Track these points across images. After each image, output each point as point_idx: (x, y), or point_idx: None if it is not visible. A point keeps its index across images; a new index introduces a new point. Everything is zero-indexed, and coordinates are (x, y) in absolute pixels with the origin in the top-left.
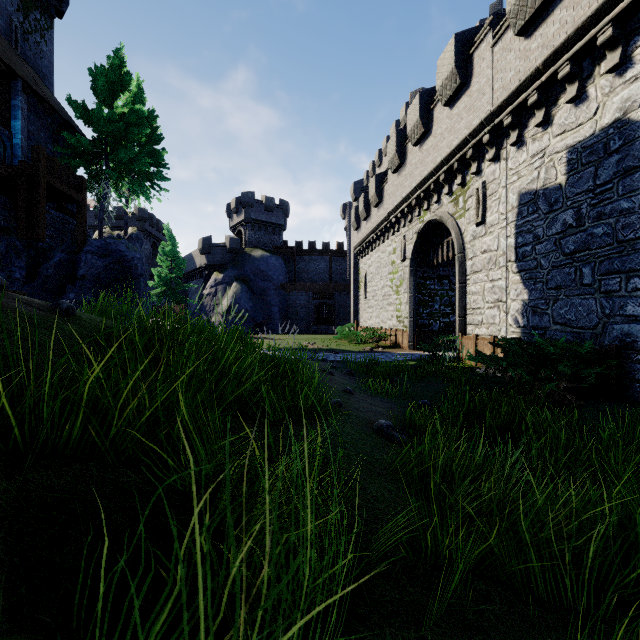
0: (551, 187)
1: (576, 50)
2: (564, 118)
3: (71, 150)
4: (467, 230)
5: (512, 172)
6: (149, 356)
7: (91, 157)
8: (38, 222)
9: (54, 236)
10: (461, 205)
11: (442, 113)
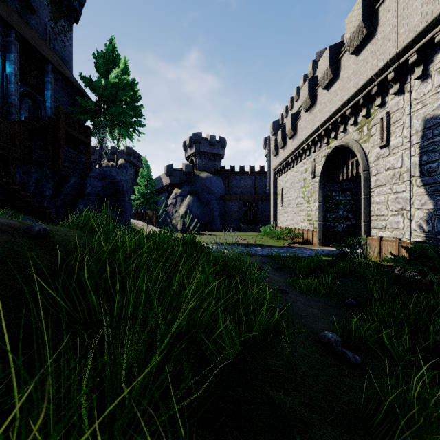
0: None
1: None
2: None
3: (82, 109)
4: (371, 152)
5: (416, 101)
6: (14, 413)
7: (94, 113)
8: (59, 157)
9: (71, 167)
10: (365, 132)
11: (349, 60)
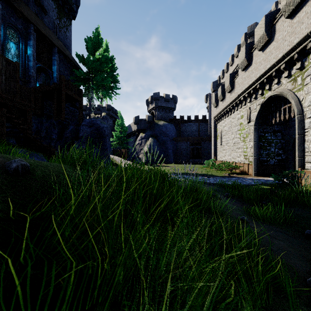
0: None
1: None
2: None
3: (77, 78)
4: (305, 98)
5: None
6: None
7: (85, 80)
8: (61, 111)
9: (70, 118)
10: (299, 82)
11: (283, 24)
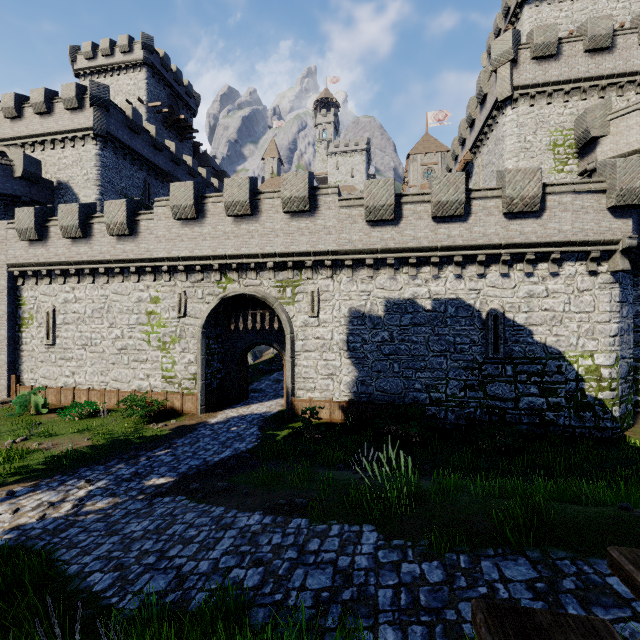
0: (375, 315)
1: (399, 257)
2: (383, 281)
3: None
4: (297, 317)
5: (345, 293)
6: None
7: None
8: None
9: None
10: (289, 295)
11: (275, 213)
